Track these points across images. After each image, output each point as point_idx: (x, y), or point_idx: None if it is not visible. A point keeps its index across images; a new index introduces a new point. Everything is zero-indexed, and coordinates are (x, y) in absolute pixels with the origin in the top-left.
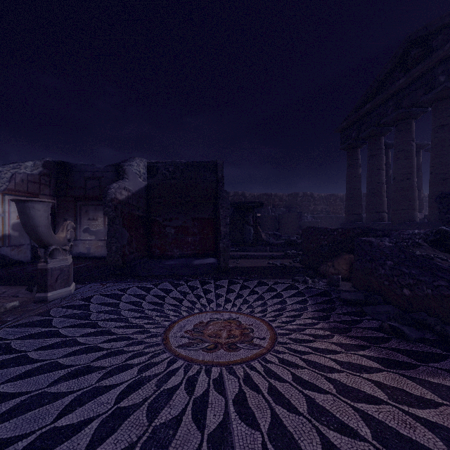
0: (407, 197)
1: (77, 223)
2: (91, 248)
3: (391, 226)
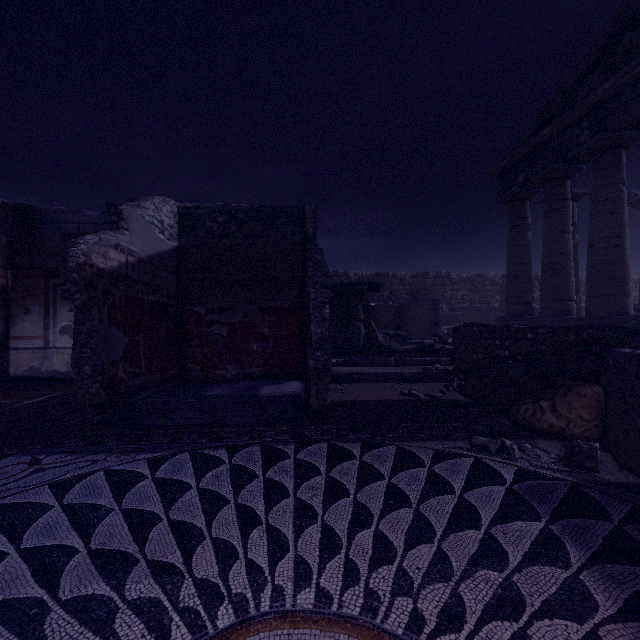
0: (614, 276)
1: (49, 317)
2: None
3: (586, 321)
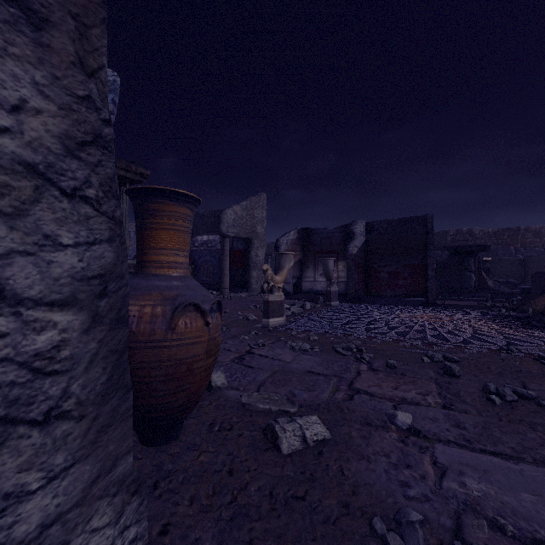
0: None
1: (316, 269)
2: (324, 287)
3: None
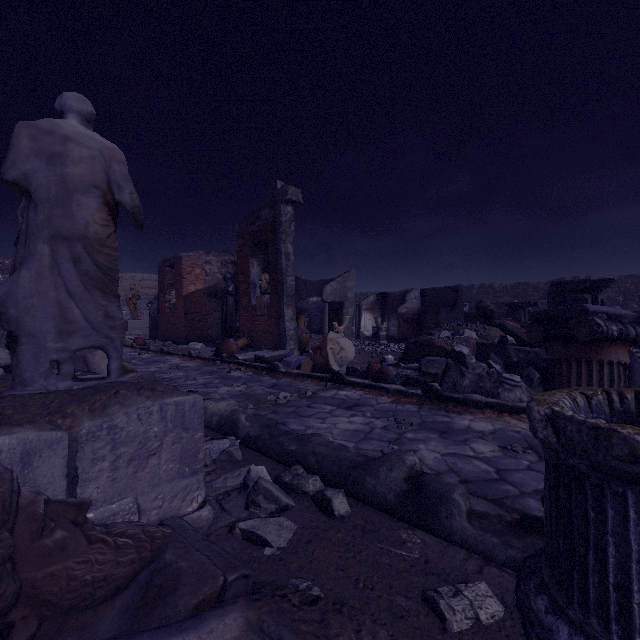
0: None
1: (389, 321)
2: (394, 334)
3: None
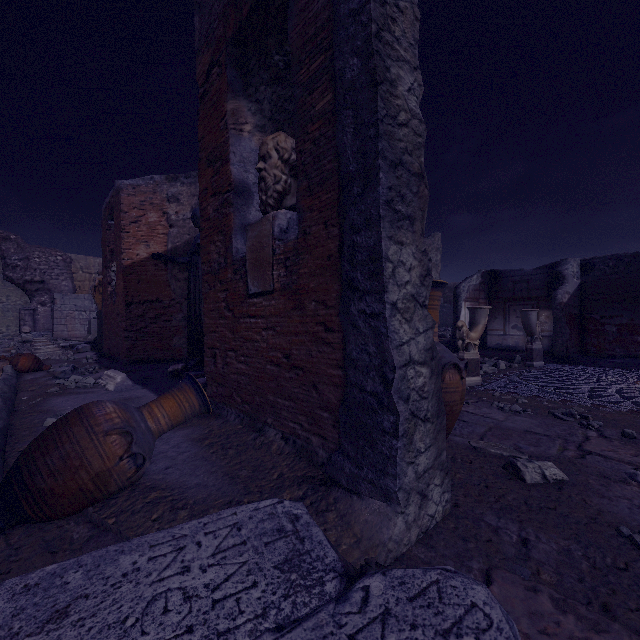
0: None
1: (506, 320)
2: (518, 342)
3: None
